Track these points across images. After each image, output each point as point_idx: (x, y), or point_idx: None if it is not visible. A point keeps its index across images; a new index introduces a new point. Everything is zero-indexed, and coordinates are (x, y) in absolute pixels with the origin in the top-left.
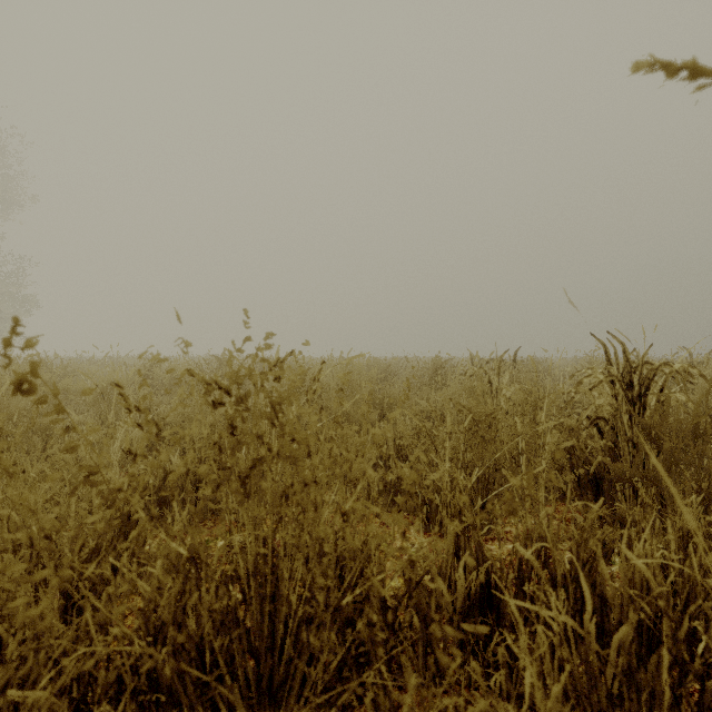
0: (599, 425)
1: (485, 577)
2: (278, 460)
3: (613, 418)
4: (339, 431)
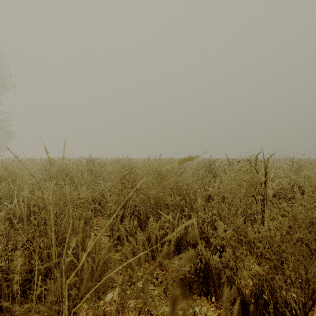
0: None
1: None
2: None
3: None
4: None
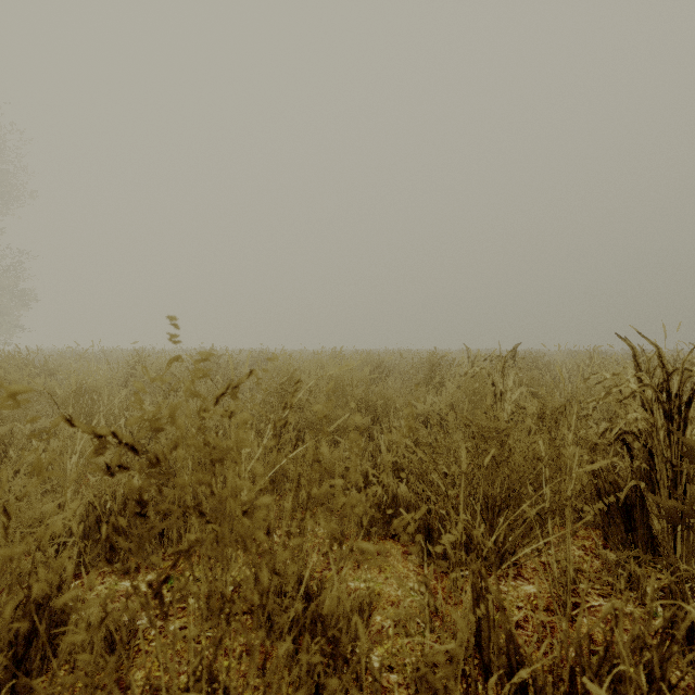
0: (625, 440)
1: (519, 684)
2: (218, 547)
3: (643, 432)
4: (315, 490)
